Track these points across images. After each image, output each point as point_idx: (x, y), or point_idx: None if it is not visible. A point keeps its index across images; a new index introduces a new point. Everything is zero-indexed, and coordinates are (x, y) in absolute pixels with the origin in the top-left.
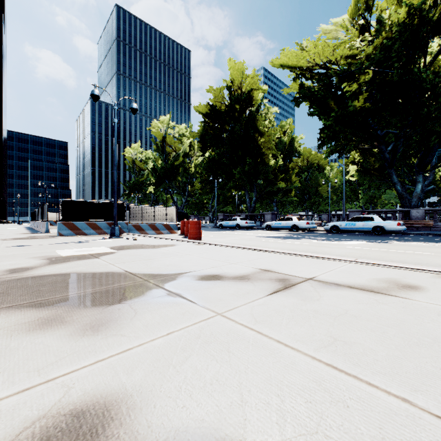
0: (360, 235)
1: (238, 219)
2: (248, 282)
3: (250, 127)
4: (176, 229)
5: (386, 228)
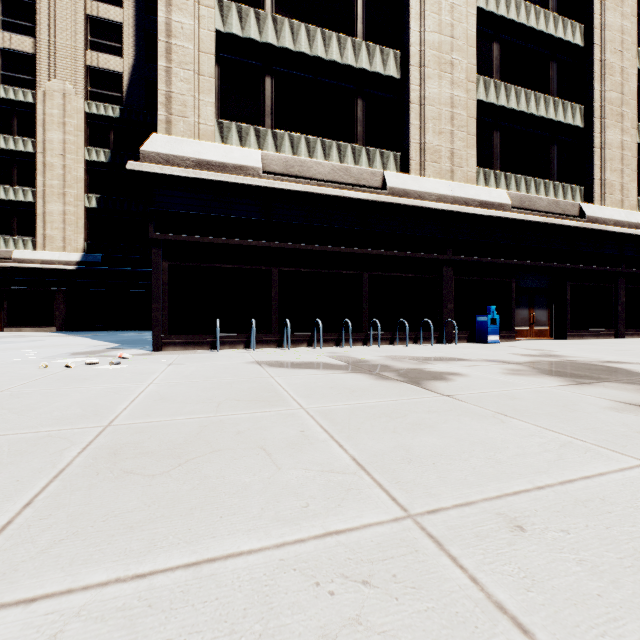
0: None
1: None
2: None
3: None
4: None
5: None
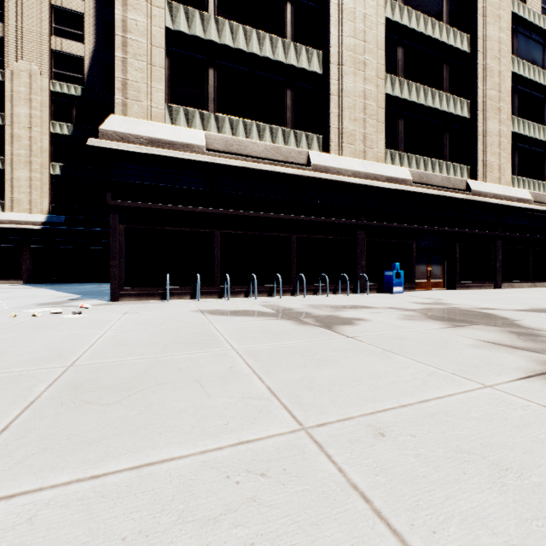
0: None
1: None
2: (522, 341)
3: None
4: None
5: None
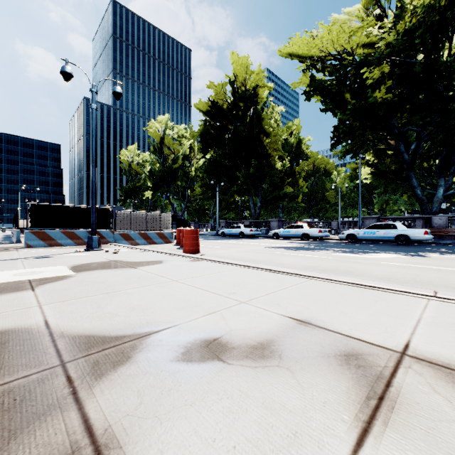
0: (381, 245)
1: (242, 226)
2: (282, 368)
3: (255, 126)
4: (171, 238)
5: (411, 237)
